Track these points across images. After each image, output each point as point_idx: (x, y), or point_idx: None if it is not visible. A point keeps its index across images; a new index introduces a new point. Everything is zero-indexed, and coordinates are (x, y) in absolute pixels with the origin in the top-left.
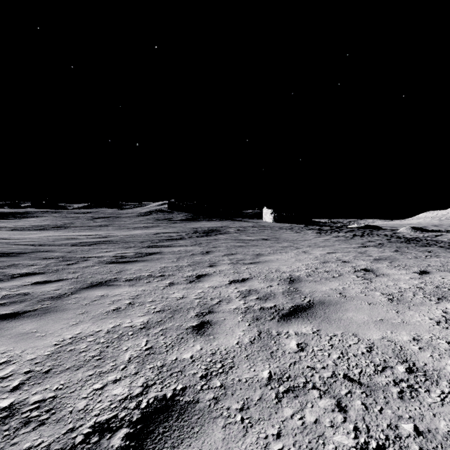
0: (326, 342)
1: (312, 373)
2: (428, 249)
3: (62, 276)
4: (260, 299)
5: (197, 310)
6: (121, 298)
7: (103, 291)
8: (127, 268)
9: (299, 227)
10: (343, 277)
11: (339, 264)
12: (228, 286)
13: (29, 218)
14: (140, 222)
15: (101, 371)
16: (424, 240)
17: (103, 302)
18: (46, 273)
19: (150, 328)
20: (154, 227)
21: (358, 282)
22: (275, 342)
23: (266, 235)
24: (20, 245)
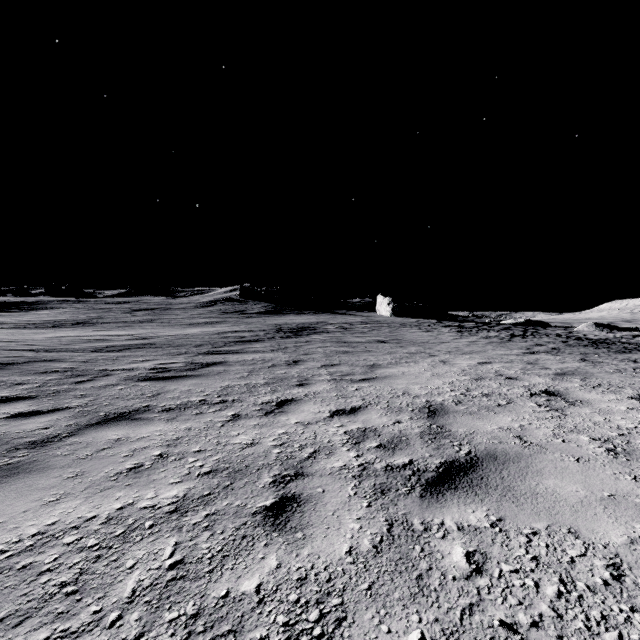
0: (523, 551)
1: (514, 639)
2: (631, 358)
3: (62, 403)
4: (384, 447)
5: (276, 471)
6: (149, 445)
7: (121, 430)
8: (169, 389)
9: (429, 323)
10: (515, 405)
11: (502, 383)
12: (329, 422)
13: (40, 310)
14: (199, 316)
15: (66, 630)
16: (618, 342)
17: (115, 453)
18: (39, 397)
19: (186, 510)
20: (219, 323)
21: (542, 415)
22: (423, 550)
23: (382, 335)
24: (15, 351)
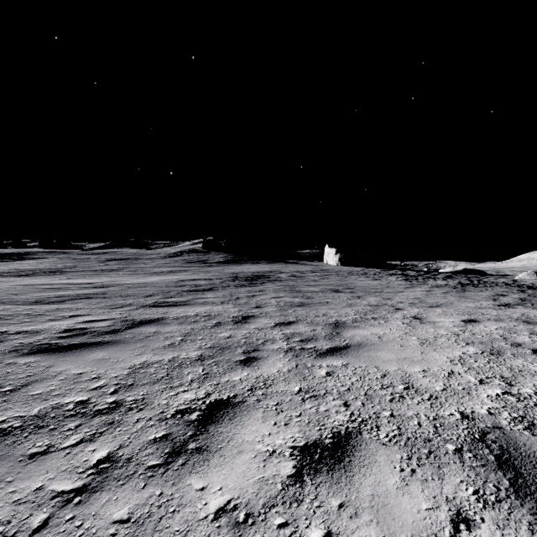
0: None
1: None
2: None
3: None
4: None
5: None
6: None
7: None
8: (50, 373)
9: (374, 272)
10: None
11: None
12: (295, 510)
13: (27, 260)
14: (164, 265)
15: None
16: None
17: None
18: None
19: None
20: (180, 272)
21: None
22: None
23: (333, 283)
24: None
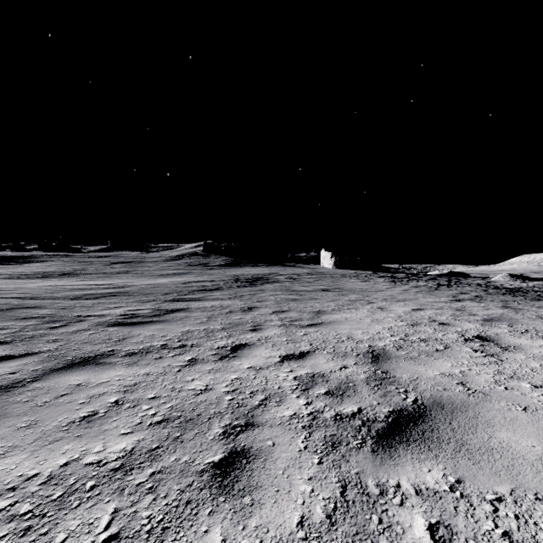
0: (491, 524)
1: None
2: None
3: (33, 348)
4: (332, 394)
5: (227, 420)
6: (107, 391)
7: (83, 375)
8: (134, 334)
9: (366, 274)
10: (452, 351)
11: (436, 328)
12: (279, 367)
13: (33, 263)
14: (168, 268)
15: None
16: (531, 291)
17: (72, 400)
18: (14, 342)
19: (132, 468)
20: (185, 274)
21: (480, 360)
22: (381, 521)
23: (325, 284)
24: (4, 299)
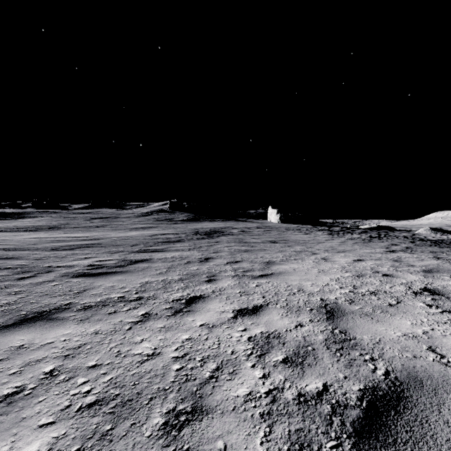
0: None
1: None
2: None
3: None
4: (291, 362)
5: (170, 402)
6: (46, 355)
7: (29, 334)
8: (95, 285)
9: (307, 228)
10: (406, 305)
11: (382, 280)
12: (233, 324)
13: (26, 218)
14: (139, 223)
15: None
16: None
17: (4, 369)
18: None
19: None
20: (153, 228)
21: (439, 318)
22: None
23: (273, 236)
24: None
